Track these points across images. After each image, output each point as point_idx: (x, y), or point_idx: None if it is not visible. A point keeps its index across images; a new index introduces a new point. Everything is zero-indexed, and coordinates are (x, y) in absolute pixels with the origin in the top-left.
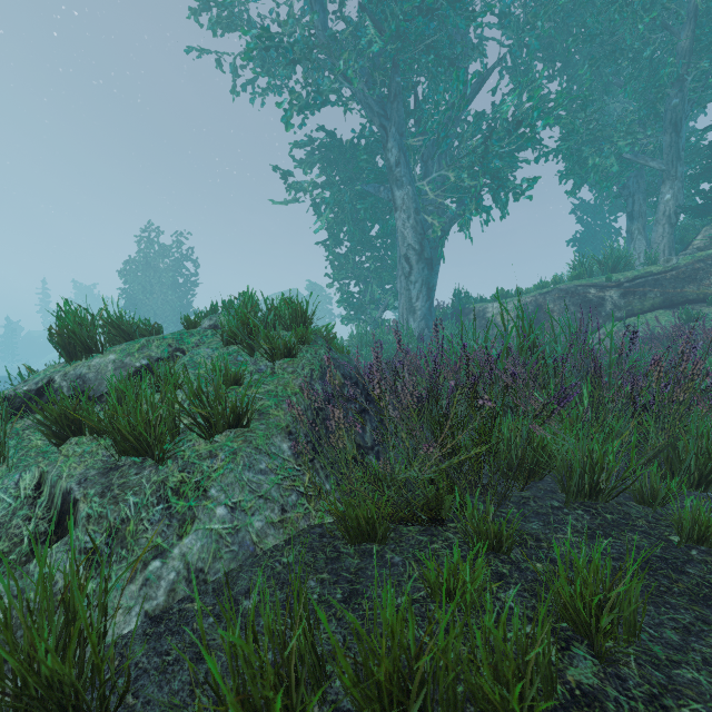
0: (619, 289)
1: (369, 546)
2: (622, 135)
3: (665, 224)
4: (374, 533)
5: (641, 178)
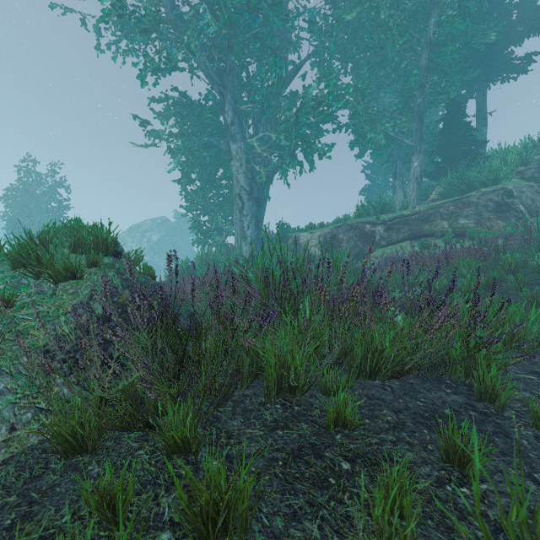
0: (384, 226)
1: (80, 459)
2: (388, 119)
3: (414, 182)
4: (85, 446)
5: (401, 150)
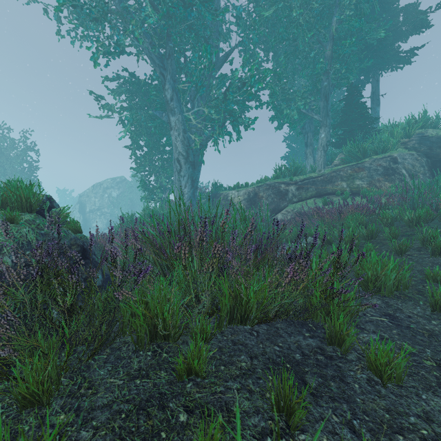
0: (296, 185)
1: None
2: (300, 98)
3: (322, 150)
4: None
5: (311, 124)
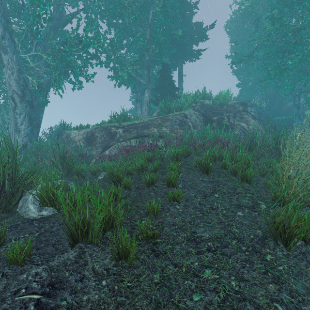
0: (123, 129)
1: None
2: (129, 64)
3: (146, 105)
4: None
5: (140, 86)
